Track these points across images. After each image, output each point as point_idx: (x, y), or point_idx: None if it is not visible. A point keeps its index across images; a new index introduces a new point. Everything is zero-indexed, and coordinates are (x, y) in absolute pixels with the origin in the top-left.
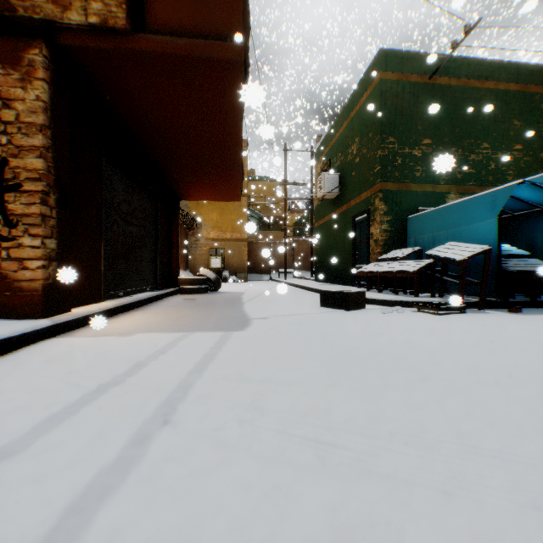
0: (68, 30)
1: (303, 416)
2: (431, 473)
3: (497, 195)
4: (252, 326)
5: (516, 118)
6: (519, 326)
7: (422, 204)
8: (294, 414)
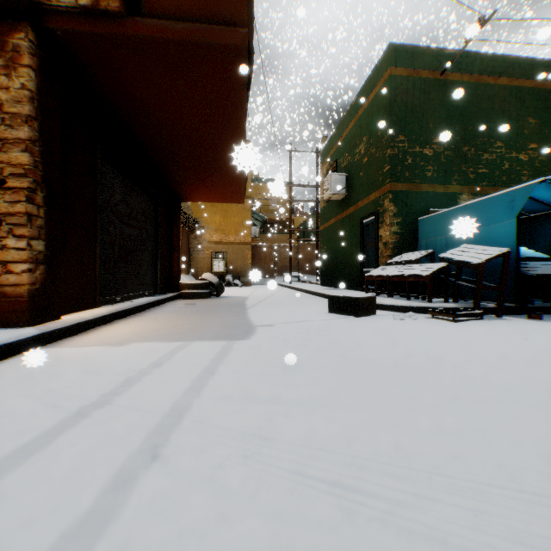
0: (56, 13)
1: (319, 448)
2: (490, 535)
3: (516, 195)
4: (256, 334)
5: (531, 116)
6: (544, 334)
7: (434, 205)
8: (309, 446)
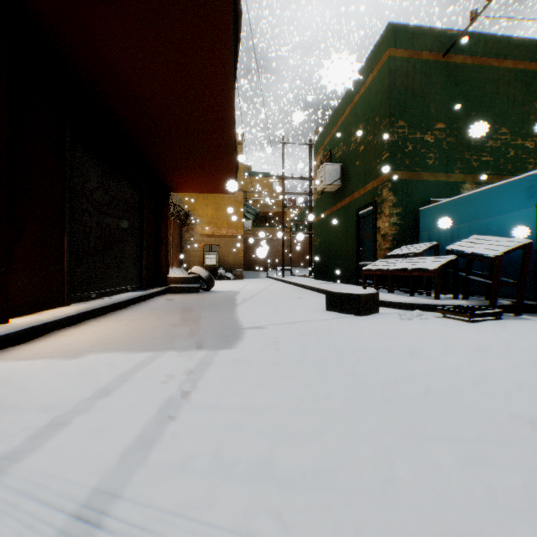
0: None
1: None
2: None
3: (536, 179)
4: (244, 340)
5: (536, 101)
6: None
7: (435, 194)
8: None
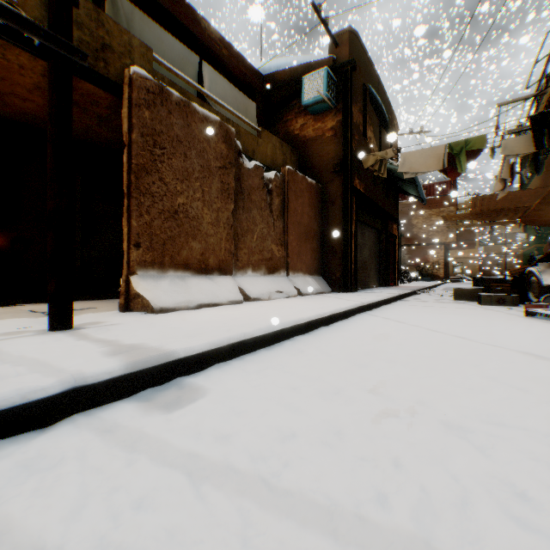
0: (446, 242)
1: None
2: None
3: None
4: None
5: None
6: None
7: None
8: None
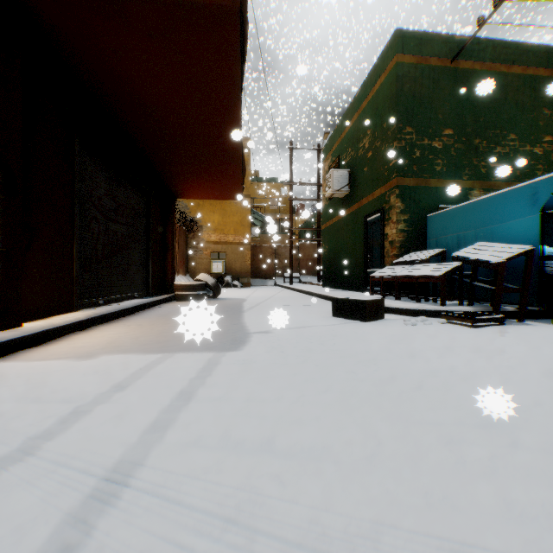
0: None
1: (329, 552)
2: None
3: (540, 186)
4: (250, 343)
5: (545, 107)
6: None
7: (443, 201)
8: (313, 546)
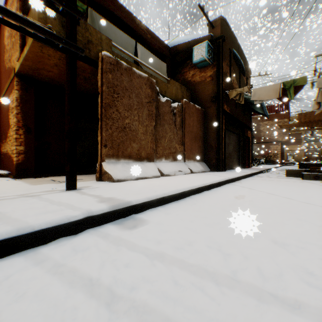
0: (282, 141)
1: None
2: None
3: None
4: None
5: None
6: None
7: None
8: None
